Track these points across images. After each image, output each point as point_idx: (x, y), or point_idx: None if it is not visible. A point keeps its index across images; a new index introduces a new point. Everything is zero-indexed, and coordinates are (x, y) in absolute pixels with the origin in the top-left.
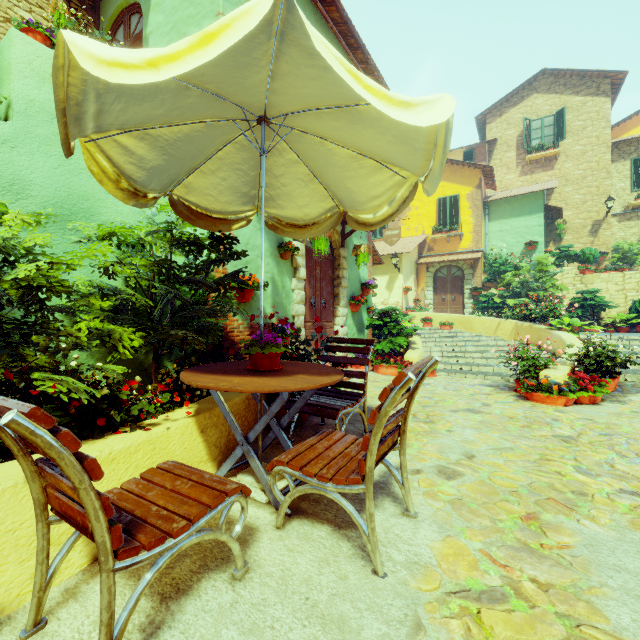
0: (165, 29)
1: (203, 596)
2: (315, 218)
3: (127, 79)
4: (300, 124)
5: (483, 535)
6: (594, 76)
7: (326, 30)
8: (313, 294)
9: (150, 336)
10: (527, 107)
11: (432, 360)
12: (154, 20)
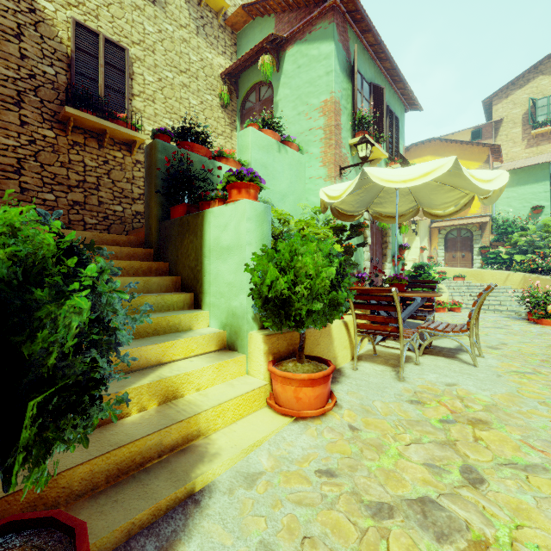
0: (291, 98)
1: (408, 367)
2: (403, 212)
3: (393, 186)
4: None
5: (520, 363)
6: None
7: (379, 75)
8: (372, 254)
9: None
10: (533, 88)
11: (493, 285)
12: (282, 92)
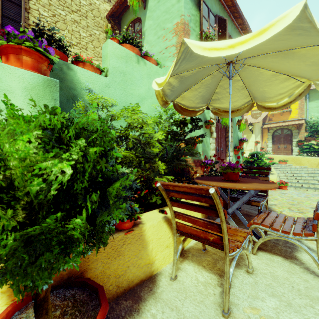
0: (153, 27)
1: (238, 277)
2: (238, 107)
3: (218, 54)
4: (250, 62)
5: None
6: None
7: (223, 12)
8: (217, 145)
9: (166, 164)
10: None
11: None
12: (147, 24)
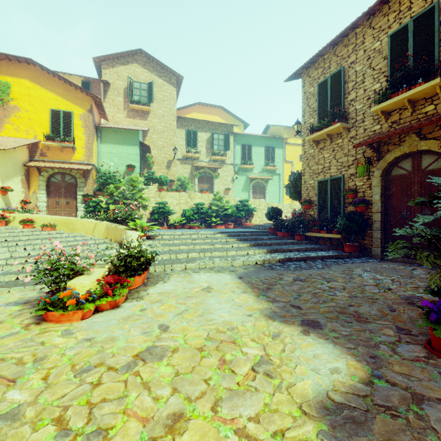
0: None
1: None
2: None
3: None
4: None
5: None
6: (168, 71)
7: None
8: None
9: None
10: (131, 70)
11: None
12: None
